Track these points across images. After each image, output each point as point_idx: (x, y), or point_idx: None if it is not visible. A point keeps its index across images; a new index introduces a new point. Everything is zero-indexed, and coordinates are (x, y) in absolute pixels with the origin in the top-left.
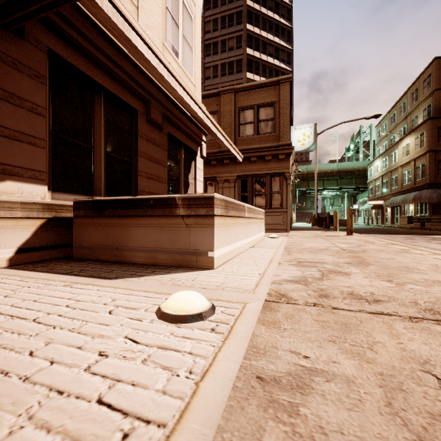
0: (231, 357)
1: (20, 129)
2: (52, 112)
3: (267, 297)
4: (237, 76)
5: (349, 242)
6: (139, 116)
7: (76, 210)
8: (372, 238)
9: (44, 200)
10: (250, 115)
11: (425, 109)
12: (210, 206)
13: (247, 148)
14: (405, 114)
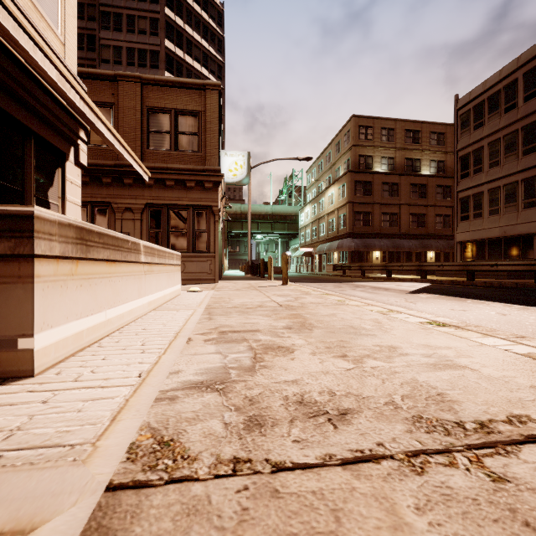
0: None
1: None
2: None
3: (121, 466)
4: (151, 73)
5: (285, 294)
6: None
7: None
8: (307, 288)
9: None
10: (165, 121)
11: (345, 162)
12: (23, 235)
13: (161, 166)
14: (330, 163)
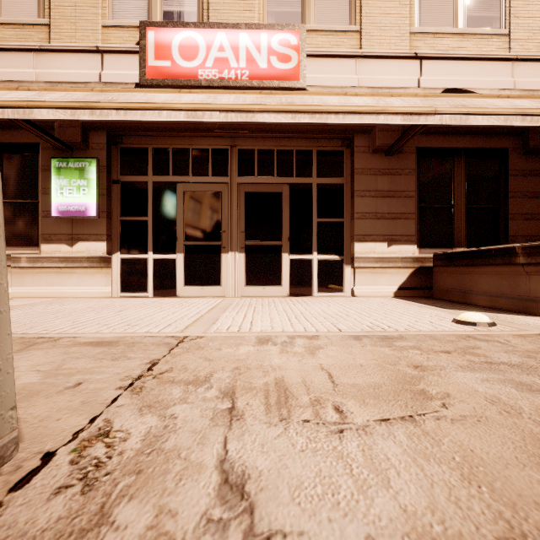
0: (466, 333)
1: (400, 211)
2: (419, 191)
3: None
4: None
5: None
6: (510, 154)
7: (435, 261)
8: None
9: (413, 255)
10: None
11: None
12: None
13: None
14: None
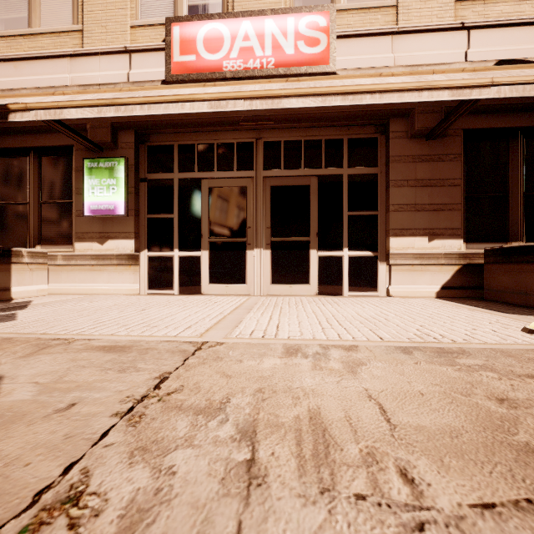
0: None
1: (443, 202)
2: (466, 178)
3: None
4: None
5: None
6: None
7: (486, 257)
8: None
9: (459, 250)
10: None
11: None
12: None
13: None
14: None
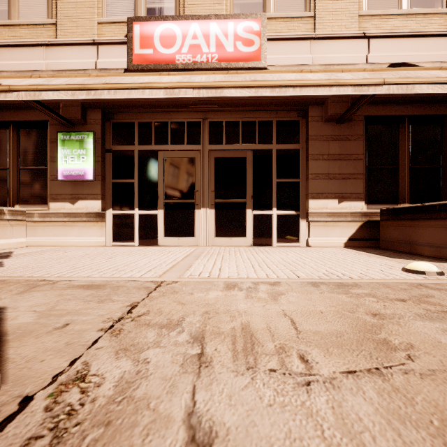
0: (417, 281)
1: (349, 172)
2: (367, 154)
3: None
4: None
5: None
6: None
7: (381, 215)
8: None
9: (362, 210)
10: None
11: None
12: None
13: None
14: None
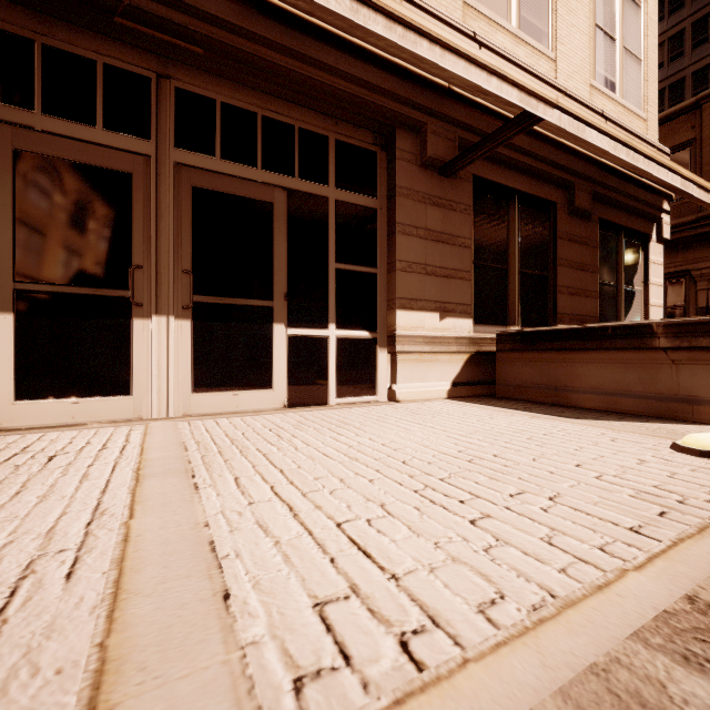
0: None
1: (454, 266)
2: (473, 240)
3: None
4: None
5: None
6: (558, 211)
7: (499, 343)
8: None
9: (470, 334)
10: None
11: None
12: None
13: None
14: None
